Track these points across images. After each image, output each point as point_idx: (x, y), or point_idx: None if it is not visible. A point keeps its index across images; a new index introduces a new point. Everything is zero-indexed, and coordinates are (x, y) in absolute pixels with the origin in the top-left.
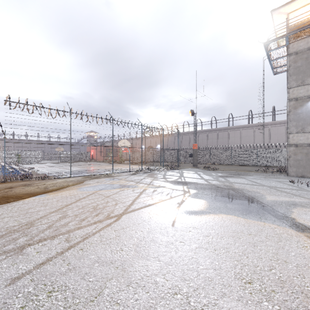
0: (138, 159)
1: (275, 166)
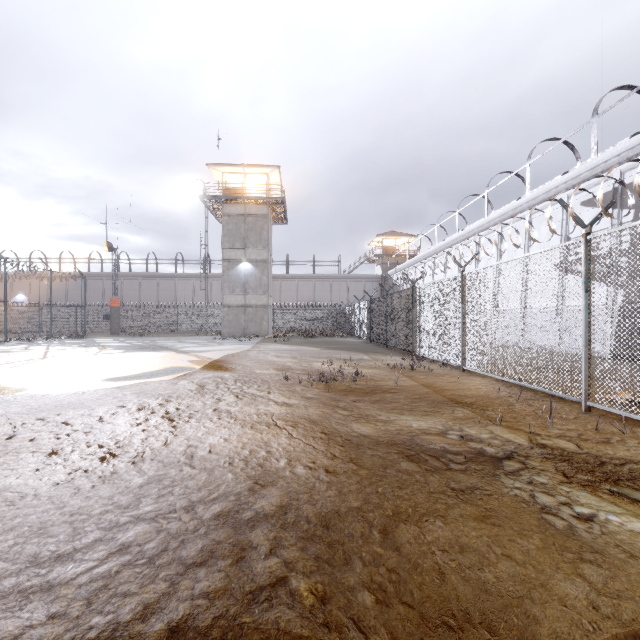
0: None
1: None
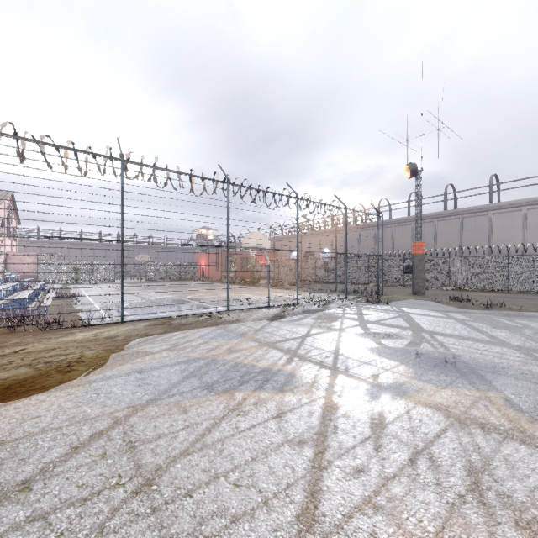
0: (286, 276)
1: None
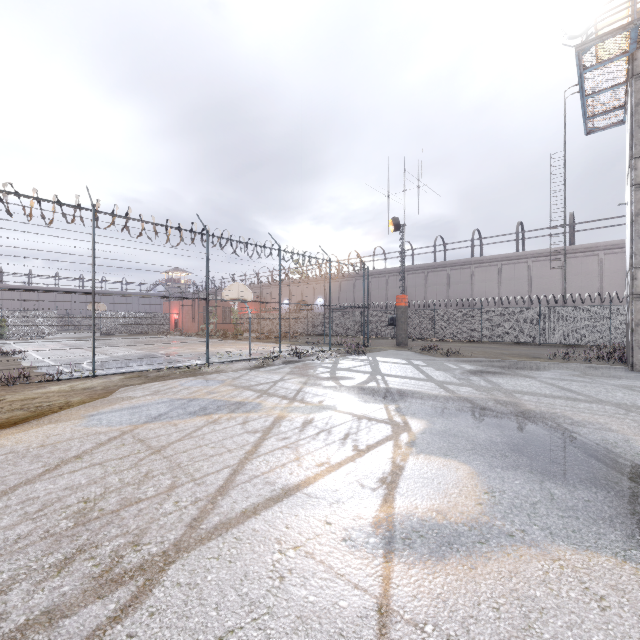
0: (276, 328)
1: (579, 345)
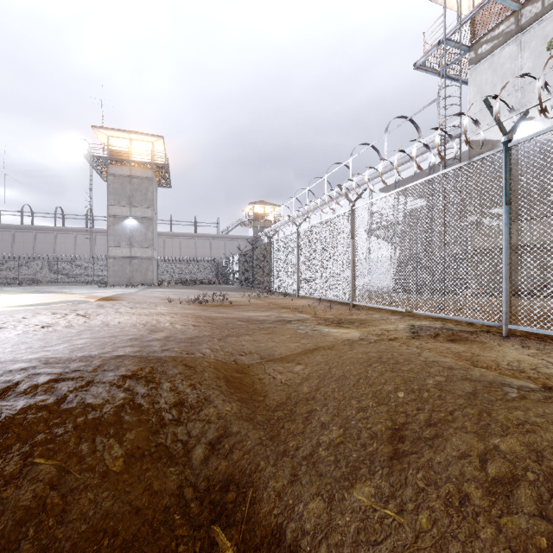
0: None
1: None
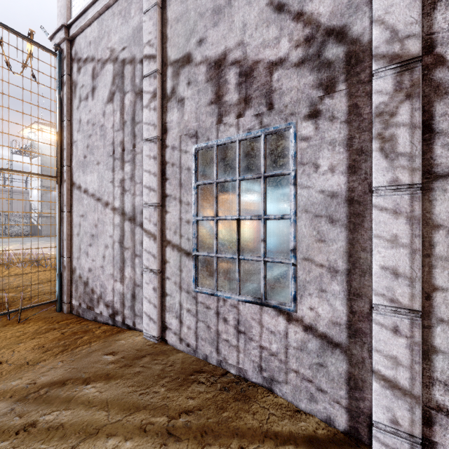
0: None
1: None
